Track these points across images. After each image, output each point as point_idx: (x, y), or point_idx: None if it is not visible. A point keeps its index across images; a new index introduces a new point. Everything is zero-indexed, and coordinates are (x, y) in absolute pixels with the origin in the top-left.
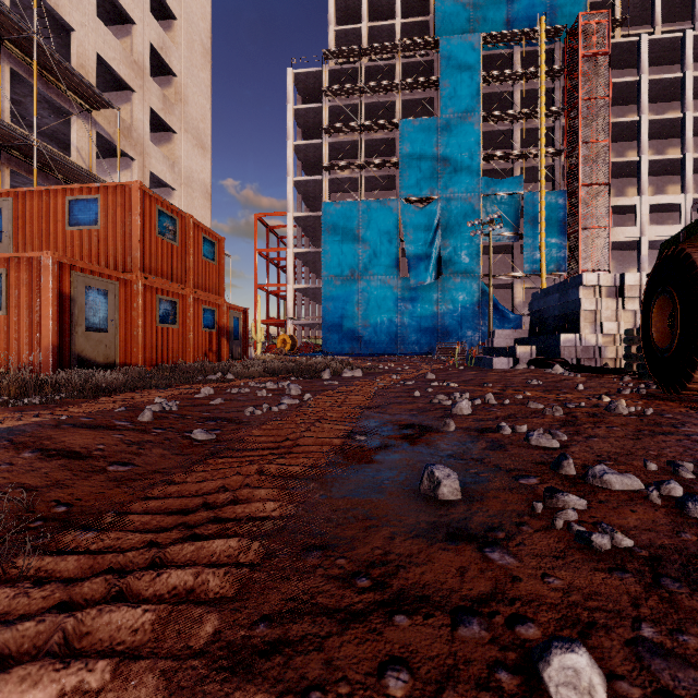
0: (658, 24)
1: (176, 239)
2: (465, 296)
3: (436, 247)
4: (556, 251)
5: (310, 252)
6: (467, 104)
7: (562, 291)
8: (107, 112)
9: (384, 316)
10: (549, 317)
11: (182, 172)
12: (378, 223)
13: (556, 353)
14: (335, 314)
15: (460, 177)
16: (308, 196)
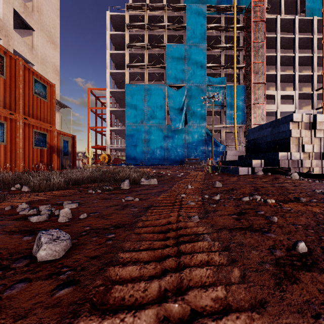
0: (282, 13)
1: (3, 73)
2: (198, 135)
3: (184, 110)
4: (241, 114)
5: (119, 110)
6: (199, 39)
7: (274, 126)
8: None
9: (158, 145)
10: (262, 143)
11: (39, 55)
12: (155, 96)
13: (276, 164)
14: (132, 143)
15: (196, 75)
16: (118, 82)
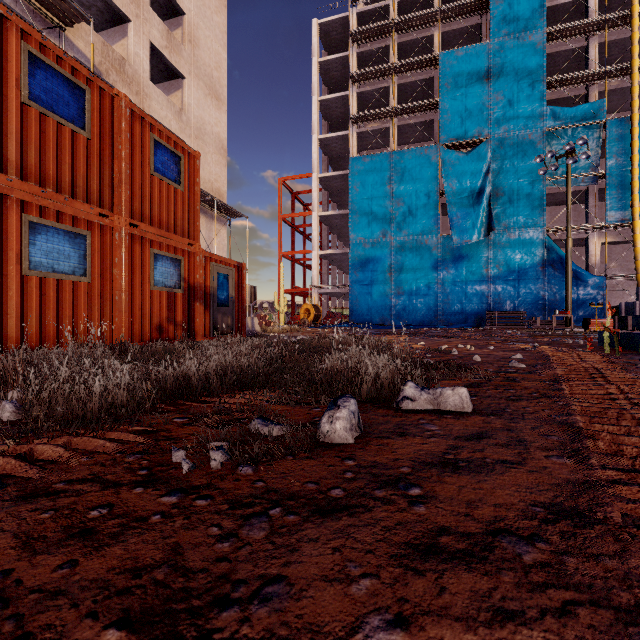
0: None
1: (84, 125)
2: (523, 255)
3: (486, 197)
4: None
5: (336, 215)
6: (526, 20)
7: None
8: (90, 37)
9: (420, 282)
10: None
11: (192, 122)
12: (414, 175)
13: None
14: (363, 281)
15: (517, 110)
16: (334, 158)
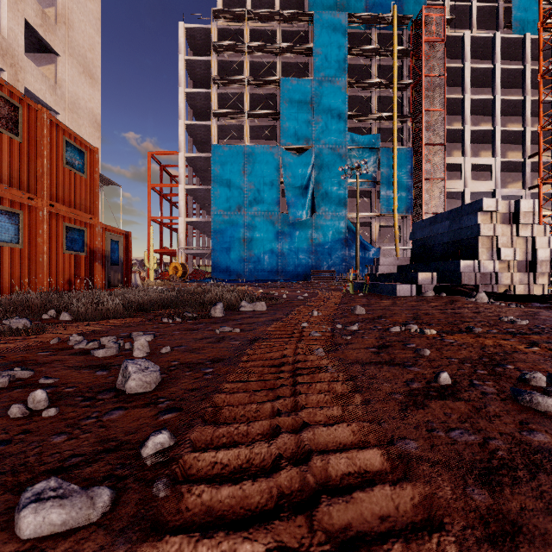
0: (474, 27)
1: (17, 132)
2: (334, 231)
3: (311, 188)
4: (405, 196)
5: (200, 189)
6: (336, 70)
7: (453, 218)
8: None
9: (266, 247)
10: (436, 245)
11: (66, 97)
12: (262, 165)
13: (455, 280)
14: (223, 245)
15: (330, 131)
16: (198, 140)
